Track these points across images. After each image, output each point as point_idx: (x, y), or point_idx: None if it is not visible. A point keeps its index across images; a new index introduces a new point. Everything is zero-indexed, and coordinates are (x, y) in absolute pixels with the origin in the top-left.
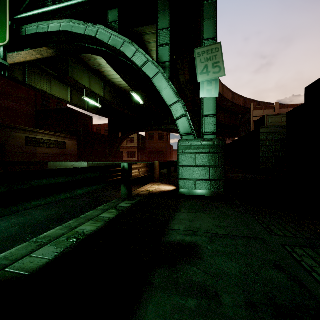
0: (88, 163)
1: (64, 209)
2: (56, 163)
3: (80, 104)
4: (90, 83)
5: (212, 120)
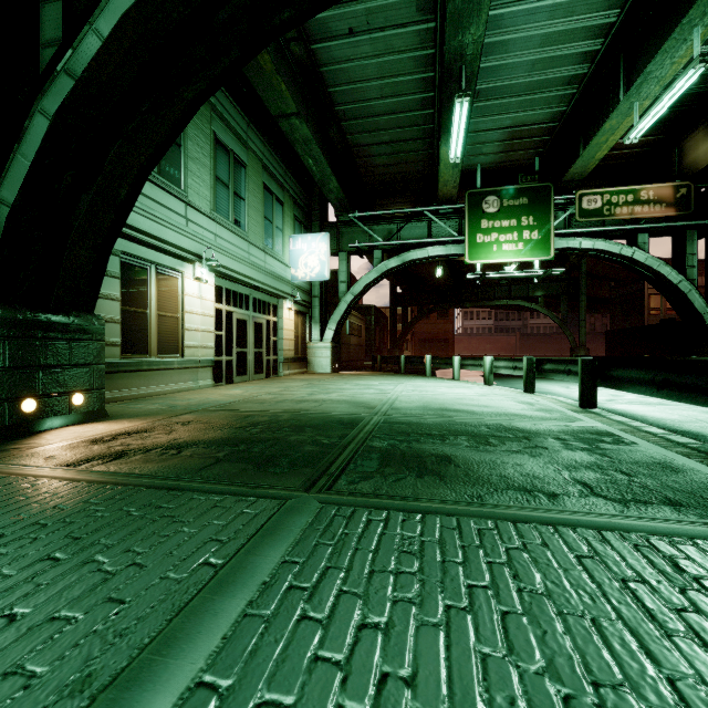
0: None
1: None
2: None
3: None
4: None
5: None
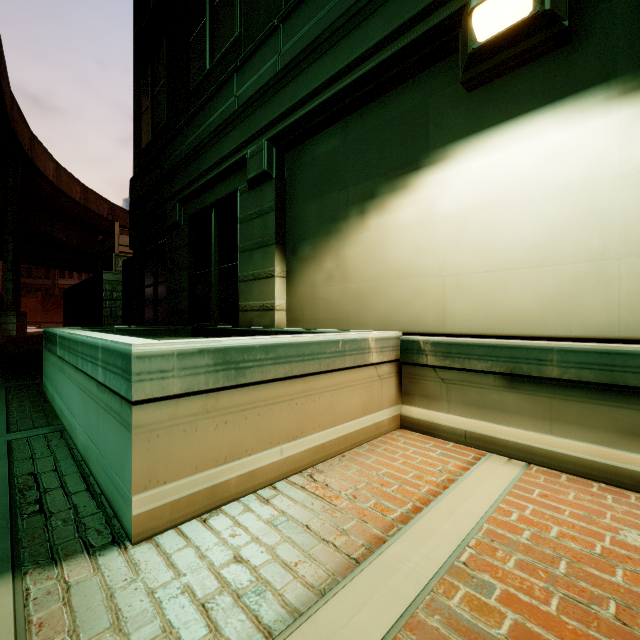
0: None
1: None
2: None
3: None
4: None
5: None
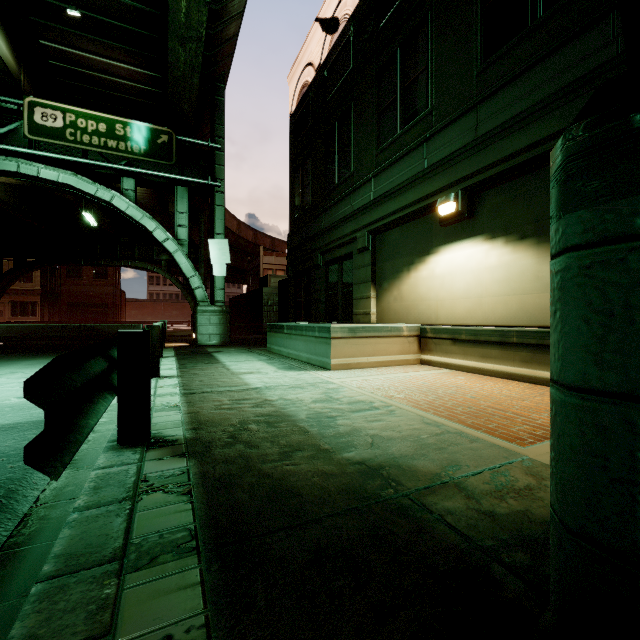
0: None
1: None
2: None
3: None
4: None
5: (221, 292)
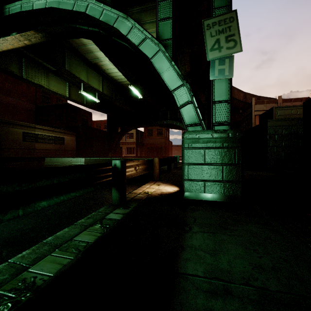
0: (85, 159)
1: (36, 221)
2: (53, 158)
3: (78, 99)
4: (87, 77)
5: (224, 107)
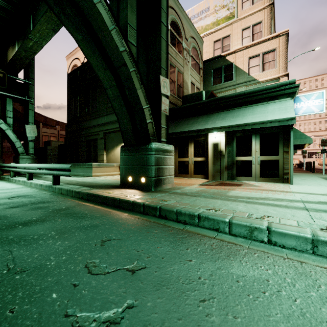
0: None
1: None
2: None
3: None
4: None
5: (32, 149)
